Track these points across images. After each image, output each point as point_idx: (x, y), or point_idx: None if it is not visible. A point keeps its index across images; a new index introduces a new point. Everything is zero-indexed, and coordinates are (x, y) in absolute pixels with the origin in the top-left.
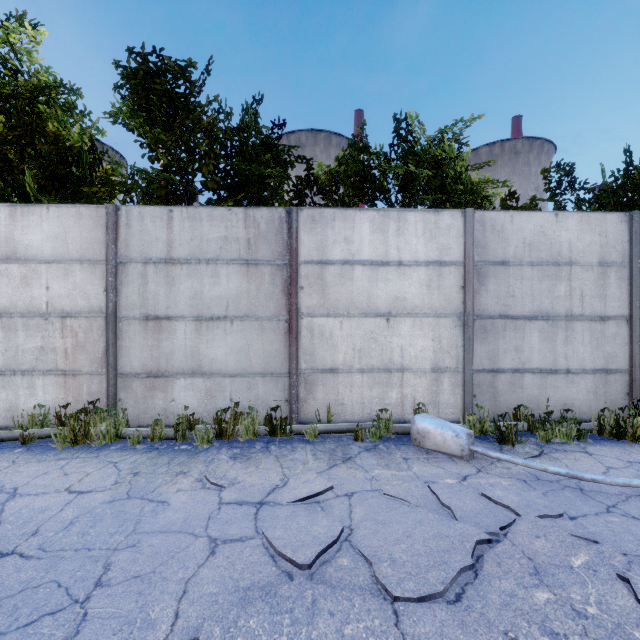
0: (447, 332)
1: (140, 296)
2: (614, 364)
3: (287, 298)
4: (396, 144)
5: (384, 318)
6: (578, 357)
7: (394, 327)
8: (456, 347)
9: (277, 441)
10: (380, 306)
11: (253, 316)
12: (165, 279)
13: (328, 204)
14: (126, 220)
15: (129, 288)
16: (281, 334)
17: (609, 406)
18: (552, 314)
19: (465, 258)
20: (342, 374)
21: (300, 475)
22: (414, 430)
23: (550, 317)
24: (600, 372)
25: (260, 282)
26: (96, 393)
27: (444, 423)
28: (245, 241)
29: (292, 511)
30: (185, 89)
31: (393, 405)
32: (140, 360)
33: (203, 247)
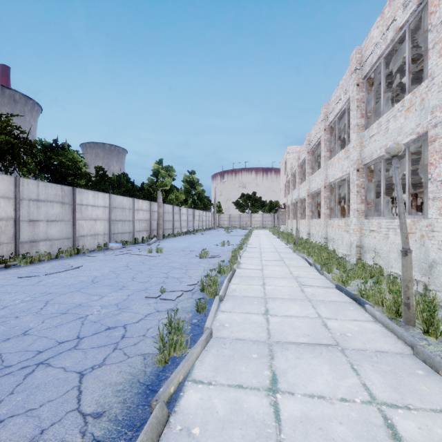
0: (106, 224)
1: (28, 212)
2: (131, 231)
3: (73, 215)
4: (54, 146)
5: (95, 221)
6: (126, 229)
7: (97, 223)
8: (108, 228)
9: (82, 254)
10: (94, 217)
11: (64, 220)
12: (37, 207)
13: (18, 162)
14: (22, 183)
15: (23, 209)
16: (71, 226)
17: (130, 240)
18: (123, 220)
19: (110, 206)
20: (86, 237)
21: (106, 253)
22: (110, 246)
23: (122, 220)
24: (129, 233)
25: (66, 209)
26: (10, 251)
27: (116, 243)
28: (61, 196)
29: (114, 254)
30: (6, 117)
31: (96, 244)
32: (28, 236)
33: (49, 196)
